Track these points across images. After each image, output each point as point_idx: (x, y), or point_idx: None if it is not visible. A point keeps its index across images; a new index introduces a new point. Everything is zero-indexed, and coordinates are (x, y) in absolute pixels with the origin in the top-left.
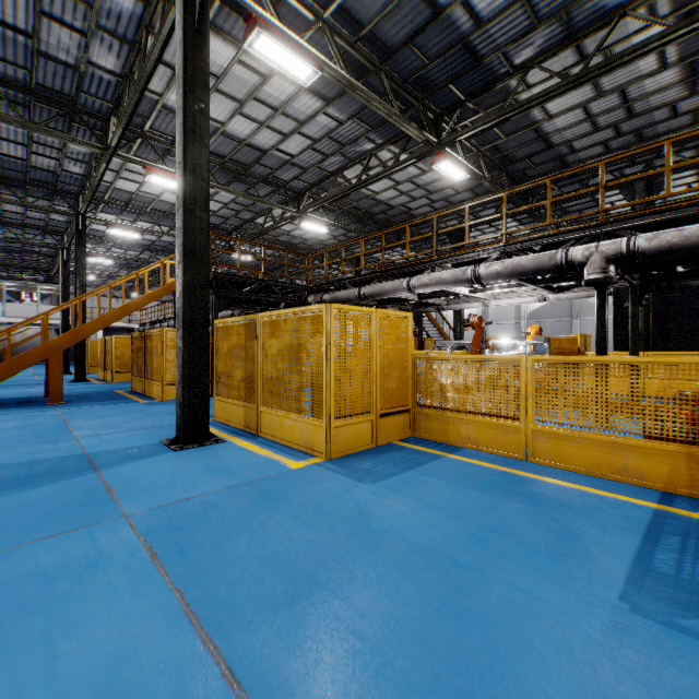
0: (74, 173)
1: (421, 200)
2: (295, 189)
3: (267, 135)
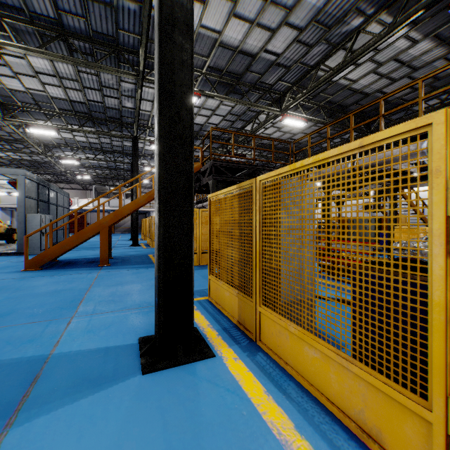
0: (129, 107)
1: (400, 81)
2: (278, 92)
3: (256, 37)
